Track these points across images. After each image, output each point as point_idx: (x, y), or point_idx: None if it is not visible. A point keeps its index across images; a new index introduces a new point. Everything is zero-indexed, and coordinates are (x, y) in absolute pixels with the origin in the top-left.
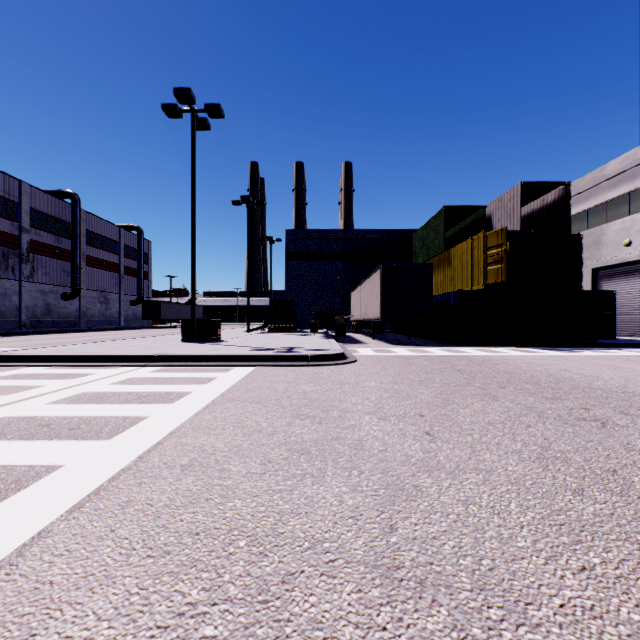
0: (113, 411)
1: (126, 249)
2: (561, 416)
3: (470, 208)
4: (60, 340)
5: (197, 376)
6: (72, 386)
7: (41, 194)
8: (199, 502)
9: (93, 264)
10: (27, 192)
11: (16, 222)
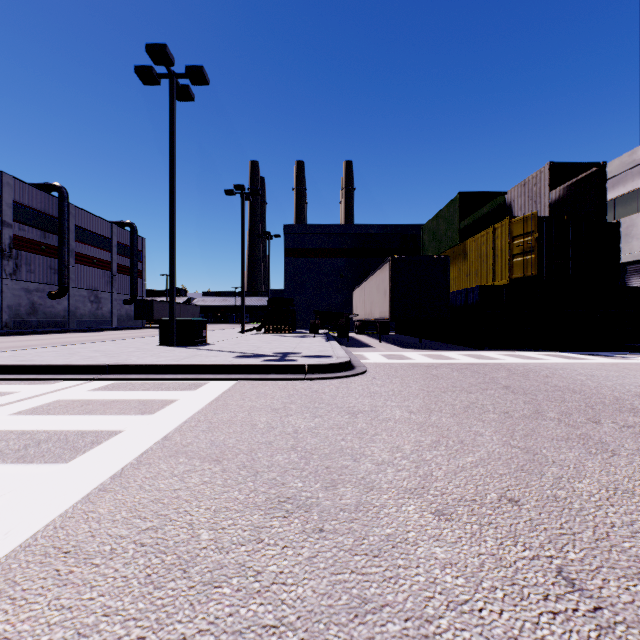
0: None
1: (119, 246)
2: None
3: (488, 195)
4: (31, 342)
5: (150, 398)
6: None
7: (25, 187)
8: None
9: (83, 261)
10: (9, 184)
11: None
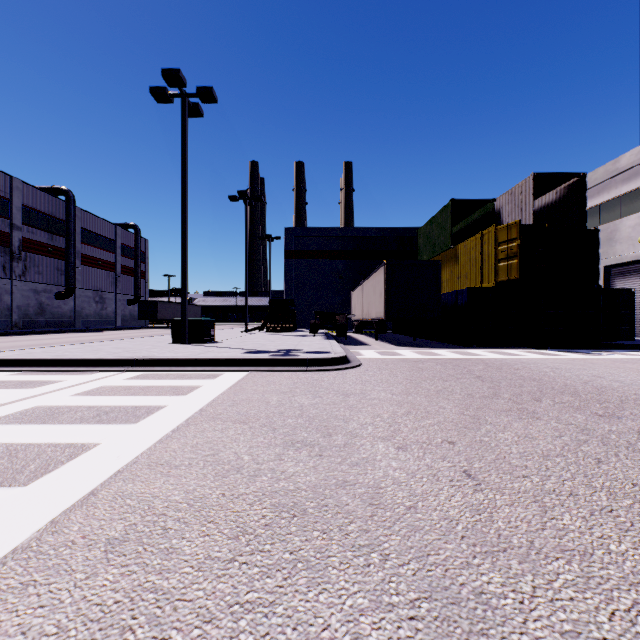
0: (56, 435)
1: (123, 248)
2: (633, 444)
3: (478, 202)
4: (47, 341)
5: (178, 384)
6: (26, 398)
7: (34, 190)
8: (107, 639)
9: (88, 263)
10: (19, 188)
11: (7, 219)
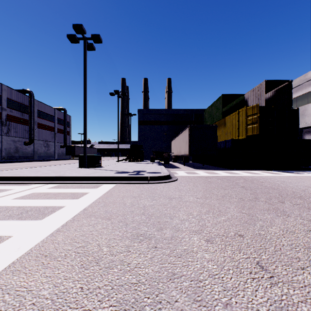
0: None
1: (58, 120)
2: None
3: (236, 95)
4: (17, 166)
5: (76, 191)
6: None
7: (13, 91)
8: None
9: (41, 127)
10: (5, 90)
11: None
